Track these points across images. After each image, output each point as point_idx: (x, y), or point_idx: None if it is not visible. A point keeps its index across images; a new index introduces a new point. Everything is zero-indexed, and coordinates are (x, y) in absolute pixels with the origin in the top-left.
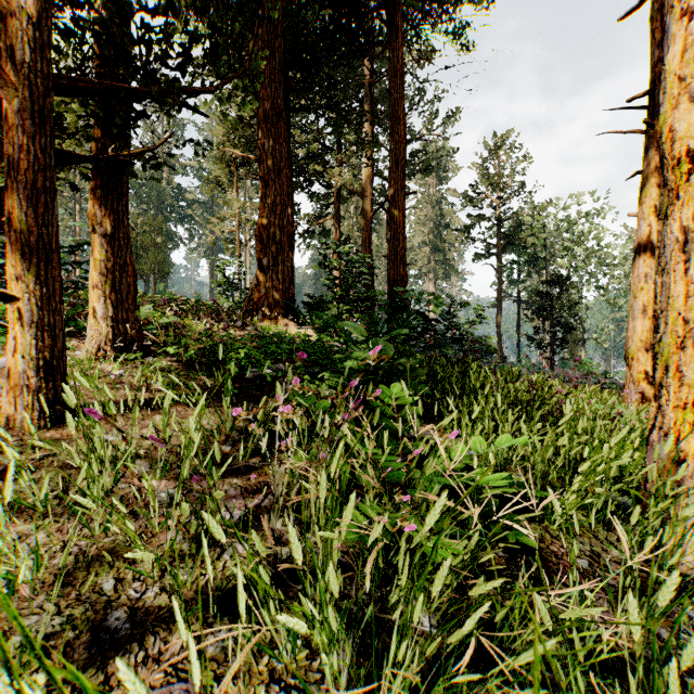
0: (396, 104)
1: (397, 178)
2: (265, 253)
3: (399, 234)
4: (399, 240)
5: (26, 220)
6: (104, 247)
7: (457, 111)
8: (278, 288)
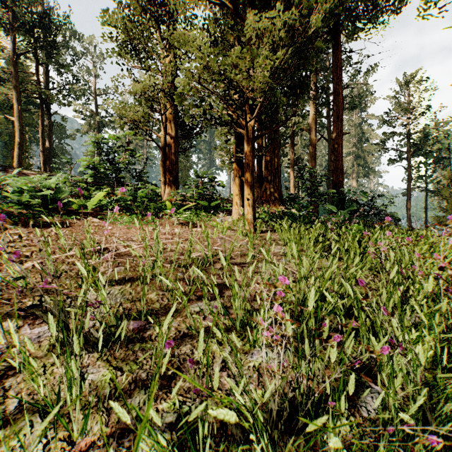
0: (337, 85)
1: (338, 126)
2: (269, 174)
3: (339, 157)
4: (339, 160)
5: (250, 179)
6: (239, 181)
7: (374, 64)
8: (276, 191)
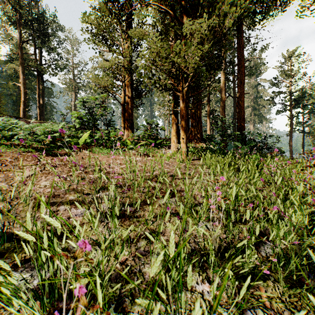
0: (240, 60)
1: (241, 88)
2: (193, 121)
3: (242, 110)
4: (242, 112)
5: (184, 125)
6: (175, 126)
7: (266, 44)
8: (198, 133)
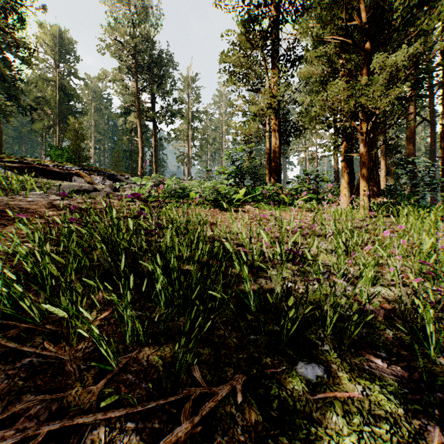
0: None
1: None
2: None
3: None
4: None
5: (366, 174)
6: (347, 176)
7: None
8: (373, 183)
